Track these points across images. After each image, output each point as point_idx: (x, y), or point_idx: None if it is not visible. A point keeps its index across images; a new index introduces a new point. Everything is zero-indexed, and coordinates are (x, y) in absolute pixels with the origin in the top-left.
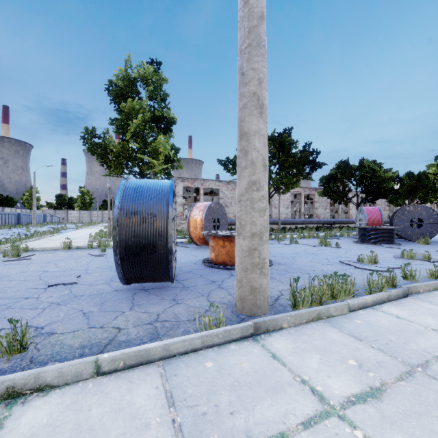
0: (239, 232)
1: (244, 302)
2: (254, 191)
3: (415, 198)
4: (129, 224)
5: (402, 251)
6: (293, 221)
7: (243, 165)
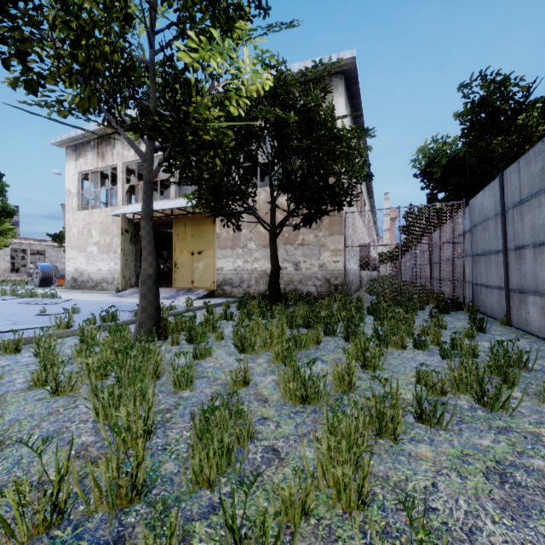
0: None
1: None
2: None
3: None
4: (44, 274)
5: None
6: None
7: None
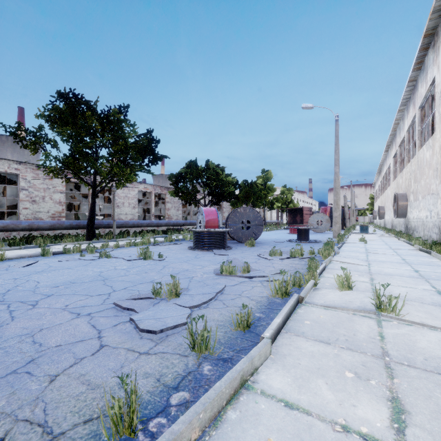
0: None
1: None
2: None
3: (249, 203)
4: None
5: (228, 259)
6: (136, 223)
7: None
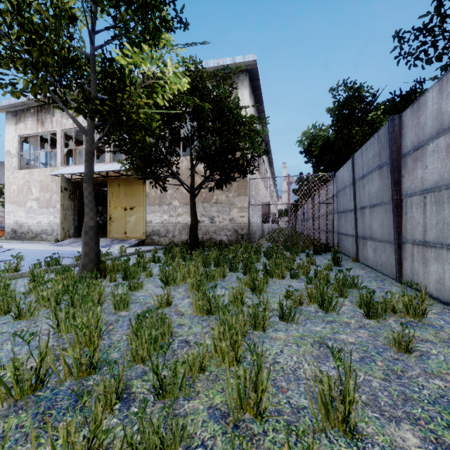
0: None
1: None
2: None
3: None
4: None
5: None
6: None
7: None
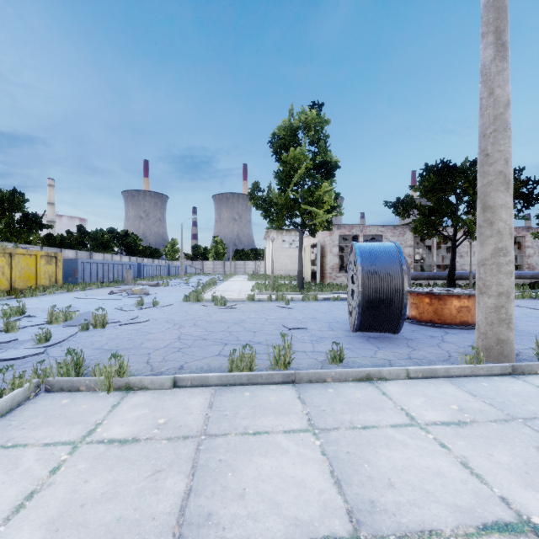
0: (482, 291)
1: (490, 351)
2: (501, 257)
3: None
4: (371, 282)
5: None
6: None
7: (488, 234)
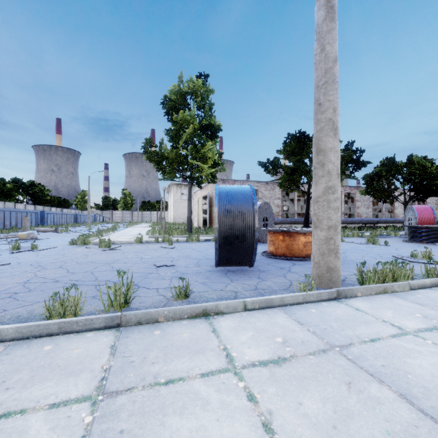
0: (316, 225)
1: (322, 278)
2: (330, 194)
3: None
4: (226, 219)
5: None
6: None
7: (321, 174)
